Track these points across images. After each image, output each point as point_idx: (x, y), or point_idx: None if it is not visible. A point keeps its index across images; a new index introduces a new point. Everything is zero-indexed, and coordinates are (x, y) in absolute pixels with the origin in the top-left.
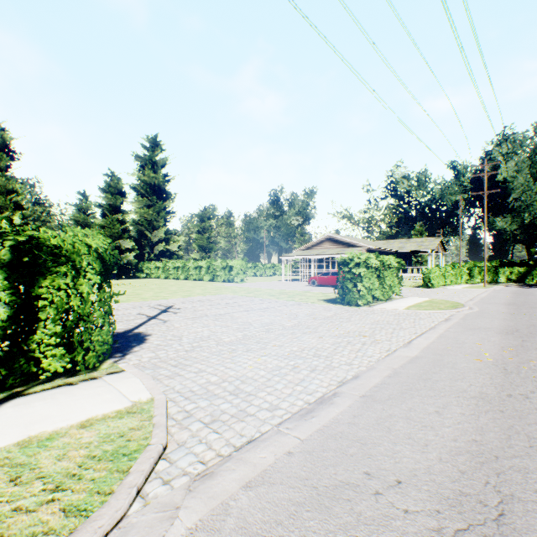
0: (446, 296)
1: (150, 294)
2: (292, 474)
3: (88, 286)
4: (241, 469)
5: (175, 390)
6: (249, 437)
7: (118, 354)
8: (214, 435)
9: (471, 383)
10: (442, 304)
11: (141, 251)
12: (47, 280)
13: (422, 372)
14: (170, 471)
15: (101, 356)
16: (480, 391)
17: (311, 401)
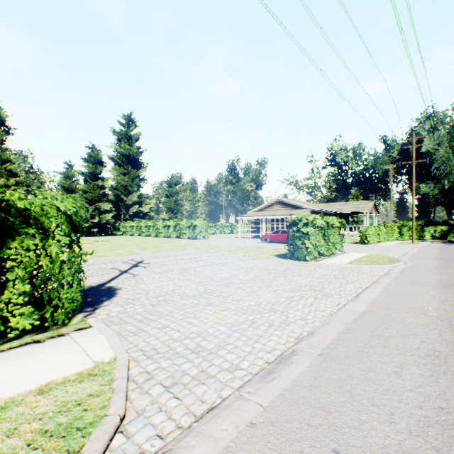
0: (382, 252)
1: (124, 249)
2: (256, 452)
3: (57, 246)
4: (201, 446)
5: (139, 348)
6: (210, 404)
7: (89, 308)
8: (174, 401)
9: (422, 339)
10: (380, 259)
11: (118, 212)
12: (16, 241)
13: (373, 327)
14: (126, 448)
15: (71, 312)
16: (433, 348)
17: (271, 360)
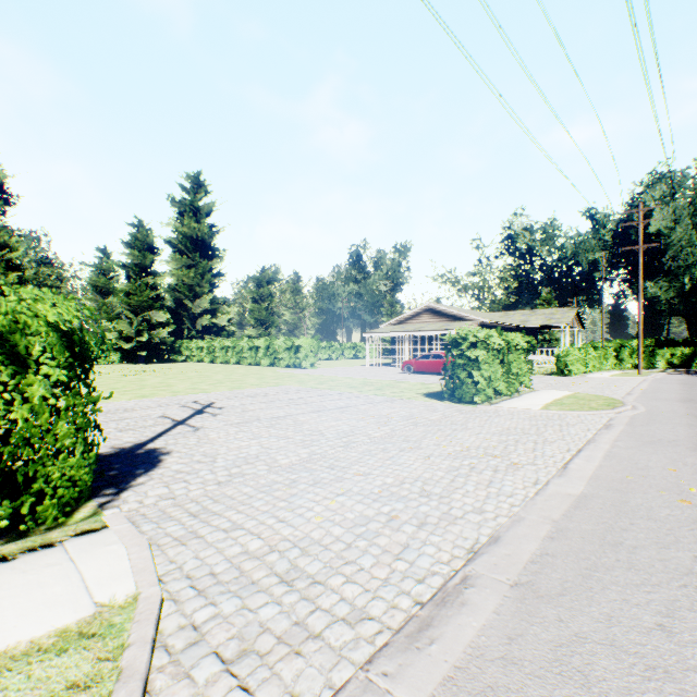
0: (593, 388)
1: (185, 385)
2: None
3: (43, 386)
4: None
5: (184, 572)
6: None
7: (110, 490)
8: (238, 696)
9: (694, 552)
10: (592, 400)
11: (179, 326)
12: None
13: (603, 527)
14: None
15: (71, 501)
16: None
17: (425, 598)
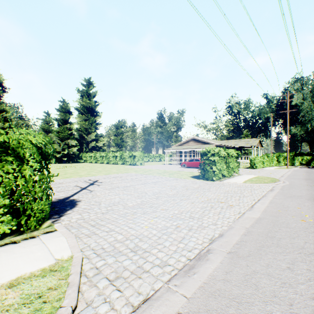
0: (266, 174)
1: (85, 172)
2: None
3: (30, 170)
4: None
5: (90, 248)
6: (145, 295)
7: (56, 216)
8: (116, 293)
9: (305, 240)
10: (265, 179)
11: (81, 146)
12: None
13: (267, 230)
14: None
15: (41, 219)
16: None
17: (192, 257)
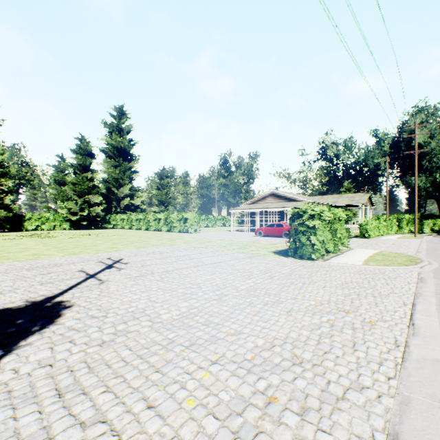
0: (391, 247)
1: (107, 245)
2: None
3: None
4: None
5: None
6: None
7: None
8: None
9: None
10: (397, 257)
11: (109, 205)
12: None
13: None
14: None
15: None
16: None
17: None
